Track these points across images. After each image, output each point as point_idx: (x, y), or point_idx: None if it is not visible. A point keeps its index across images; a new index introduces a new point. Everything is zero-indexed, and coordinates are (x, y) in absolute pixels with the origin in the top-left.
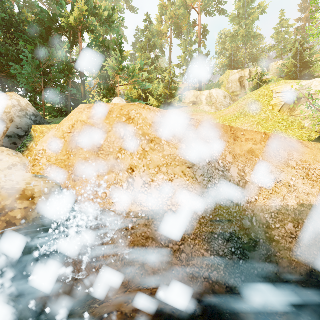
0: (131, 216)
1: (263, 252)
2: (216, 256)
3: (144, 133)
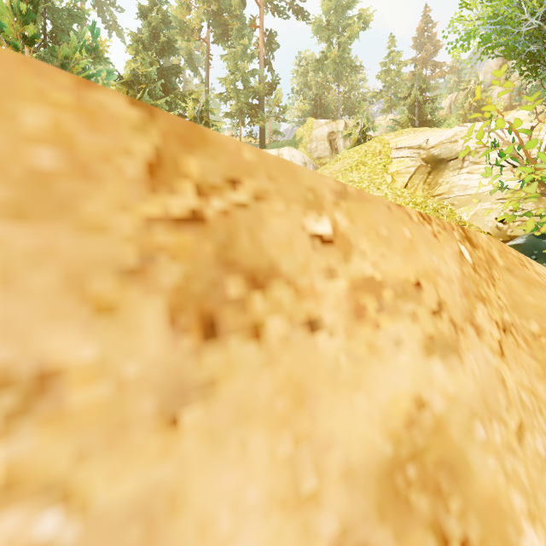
0: None
1: None
2: None
3: None
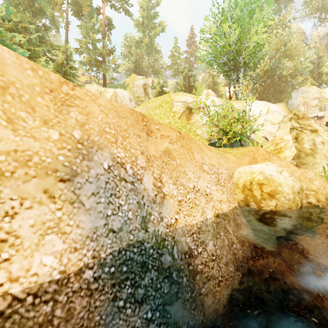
0: None
1: (187, 296)
2: None
3: None
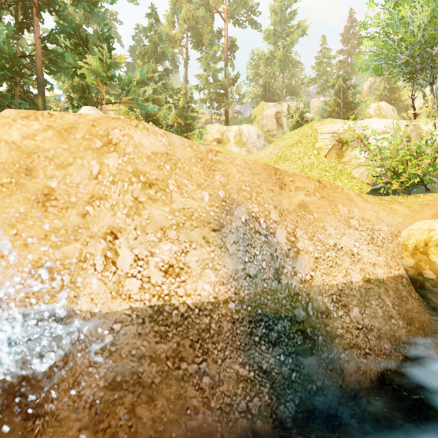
0: (110, 320)
1: (323, 356)
2: (257, 371)
3: (136, 170)
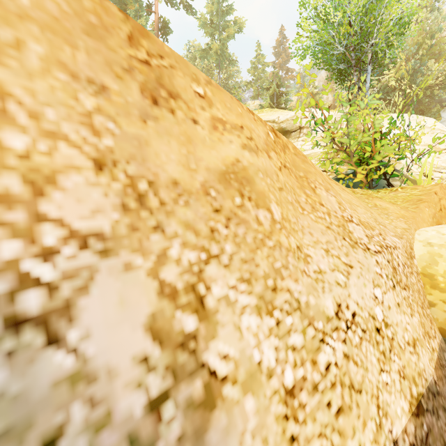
0: None
1: None
2: None
3: None
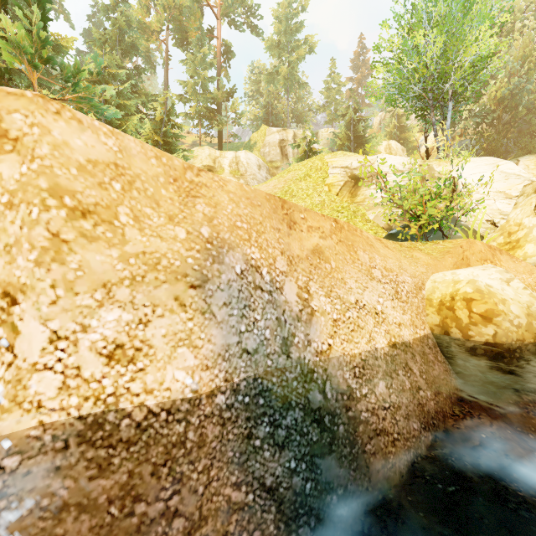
0: None
1: (345, 451)
2: (258, 492)
3: (56, 186)
